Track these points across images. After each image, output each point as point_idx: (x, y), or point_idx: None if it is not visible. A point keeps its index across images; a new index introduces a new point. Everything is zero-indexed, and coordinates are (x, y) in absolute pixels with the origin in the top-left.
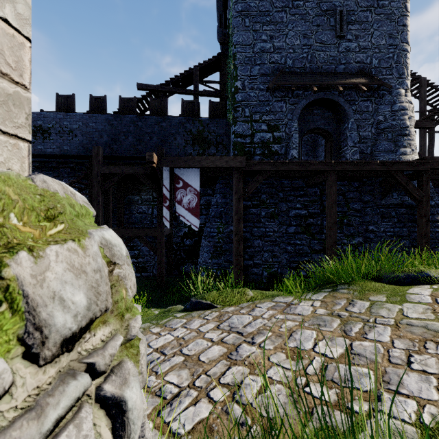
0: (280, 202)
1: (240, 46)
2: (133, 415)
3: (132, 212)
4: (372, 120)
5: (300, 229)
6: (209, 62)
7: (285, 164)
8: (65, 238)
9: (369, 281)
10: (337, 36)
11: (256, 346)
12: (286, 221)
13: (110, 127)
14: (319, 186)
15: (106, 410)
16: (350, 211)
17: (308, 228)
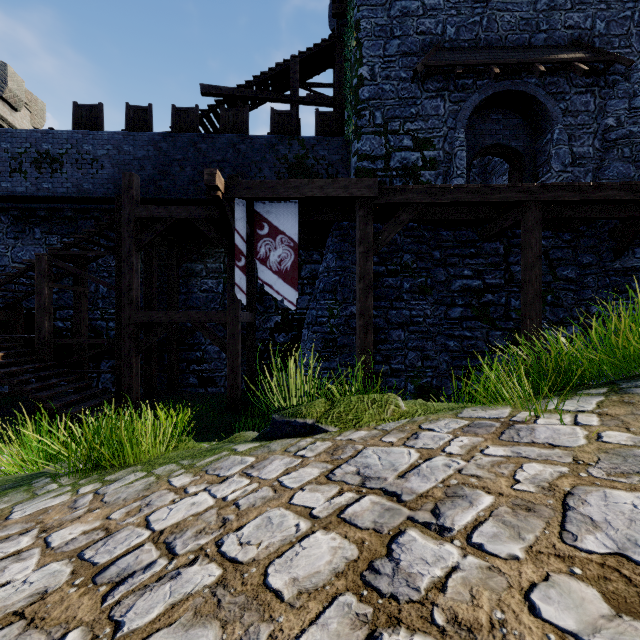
0: (436, 266)
1: (367, 8)
2: None
3: (191, 291)
4: (594, 126)
5: (470, 312)
6: (316, 50)
7: (449, 192)
8: None
9: None
10: None
11: (456, 543)
12: (446, 299)
13: (157, 153)
14: (502, 240)
15: None
16: (557, 282)
17: (484, 309)
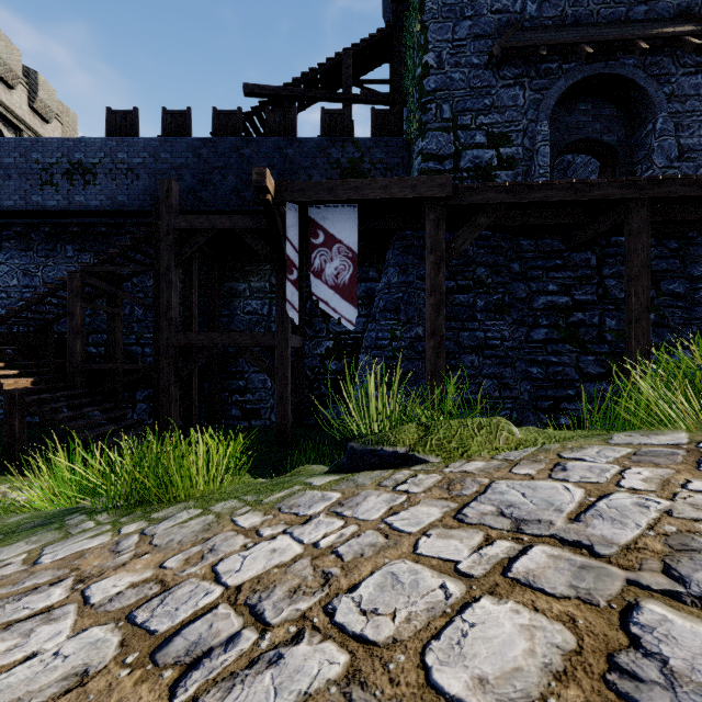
0: (515, 281)
1: None
2: None
3: (233, 313)
4: None
5: (556, 333)
6: (371, 41)
7: (536, 189)
8: None
9: None
10: None
11: None
12: (527, 319)
13: (196, 160)
14: (594, 249)
15: None
16: (661, 297)
17: (573, 331)
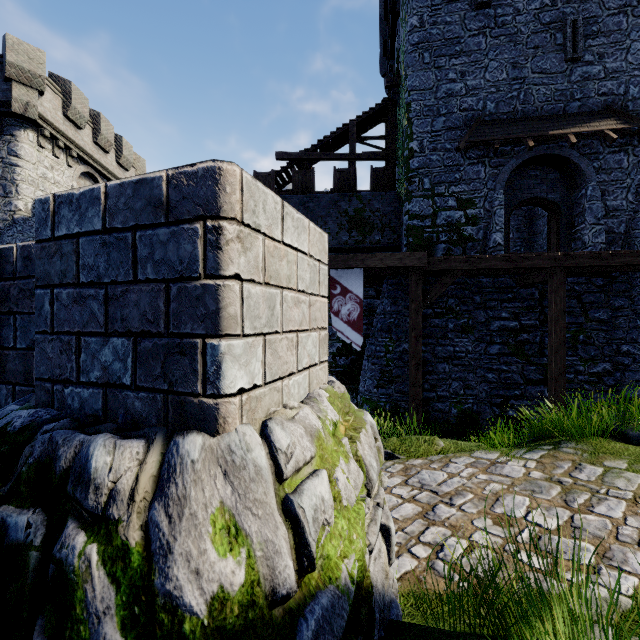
0: (477, 309)
1: (416, 93)
2: (393, 539)
3: None
4: (627, 181)
5: (507, 349)
6: (370, 113)
7: (485, 260)
8: (358, 426)
9: (607, 439)
10: (567, 60)
11: (455, 508)
12: (485, 337)
13: None
14: (537, 286)
15: (381, 532)
16: (589, 323)
17: (520, 347)
